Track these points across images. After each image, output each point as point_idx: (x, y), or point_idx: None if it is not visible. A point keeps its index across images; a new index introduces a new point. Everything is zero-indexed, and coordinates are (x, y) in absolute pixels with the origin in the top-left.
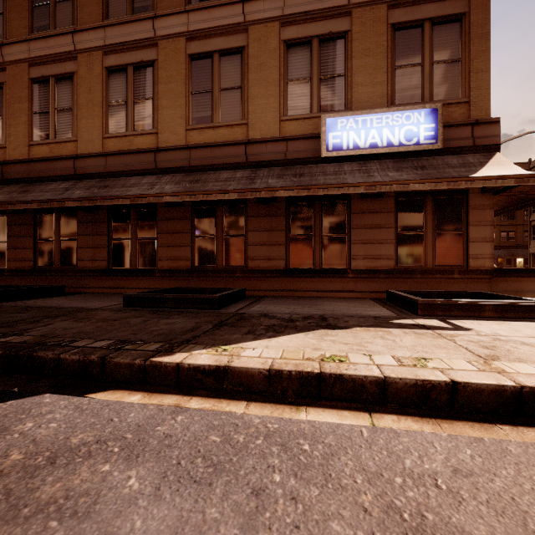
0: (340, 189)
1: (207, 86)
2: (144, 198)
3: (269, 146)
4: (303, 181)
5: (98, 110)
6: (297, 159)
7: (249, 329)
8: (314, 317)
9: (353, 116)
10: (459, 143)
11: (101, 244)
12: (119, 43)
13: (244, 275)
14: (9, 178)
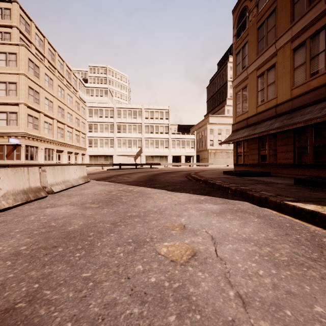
0: None
1: None
2: (312, 120)
3: None
4: None
5: (287, 76)
6: None
7: None
8: None
9: None
10: None
11: (289, 150)
12: (300, 30)
13: None
14: (249, 124)
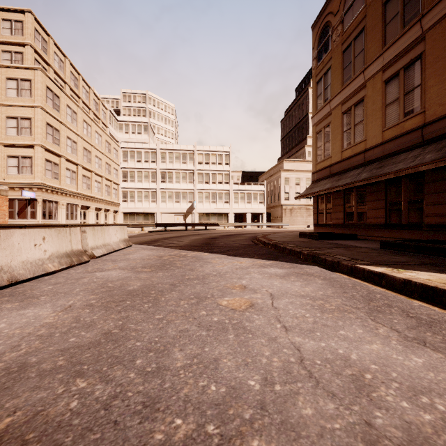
0: None
1: None
2: (403, 171)
3: None
4: None
5: (378, 114)
6: None
7: (444, 269)
8: None
9: None
10: None
11: (380, 206)
12: (393, 58)
13: None
14: (332, 173)
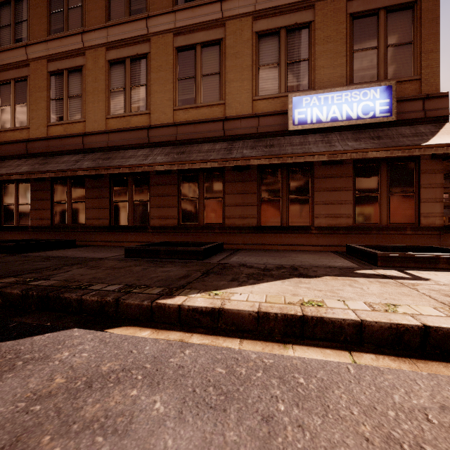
0: (306, 157)
1: (191, 73)
2: (140, 167)
3: (243, 122)
4: (273, 151)
5: (102, 96)
6: (267, 132)
7: (233, 277)
8: (286, 267)
9: (316, 94)
10: (411, 115)
11: (104, 205)
12: (118, 40)
13: (222, 231)
14: (32, 153)
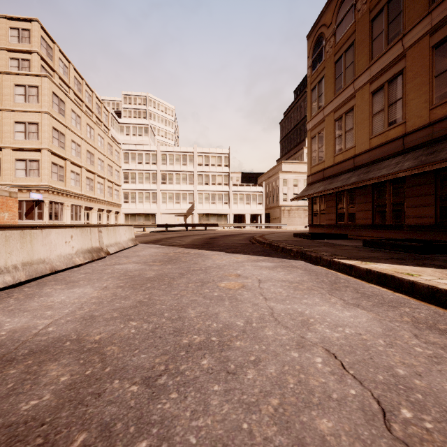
0: None
1: None
2: (385, 177)
3: None
4: None
5: (366, 123)
6: None
7: (405, 262)
8: None
9: None
10: None
11: (368, 208)
12: (378, 71)
13: None
14: (326, 177)
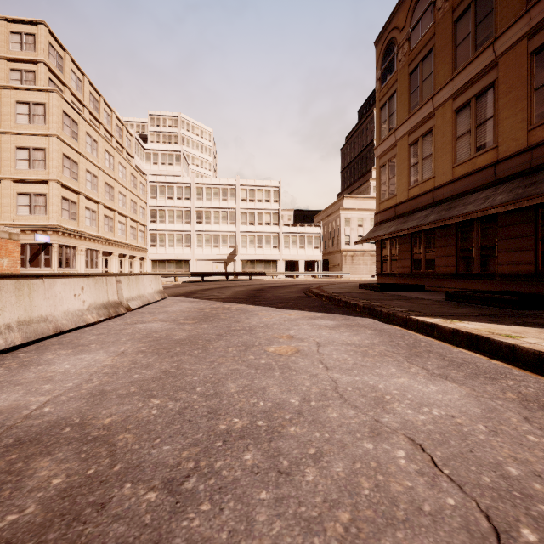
0: None
1: None
2: (472, 214)
3: None
4: None
5: (448, 148)
6: None
7: (500, 320)
8: None
9: None
10: None
11: (451, 253)
12: (464, 84)
13: None
14: (398, 214)
